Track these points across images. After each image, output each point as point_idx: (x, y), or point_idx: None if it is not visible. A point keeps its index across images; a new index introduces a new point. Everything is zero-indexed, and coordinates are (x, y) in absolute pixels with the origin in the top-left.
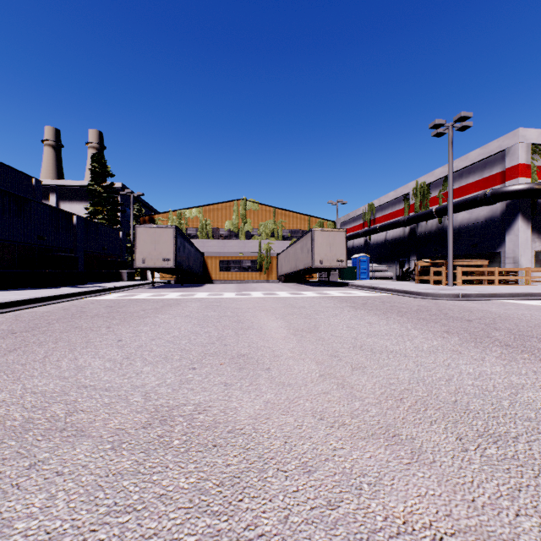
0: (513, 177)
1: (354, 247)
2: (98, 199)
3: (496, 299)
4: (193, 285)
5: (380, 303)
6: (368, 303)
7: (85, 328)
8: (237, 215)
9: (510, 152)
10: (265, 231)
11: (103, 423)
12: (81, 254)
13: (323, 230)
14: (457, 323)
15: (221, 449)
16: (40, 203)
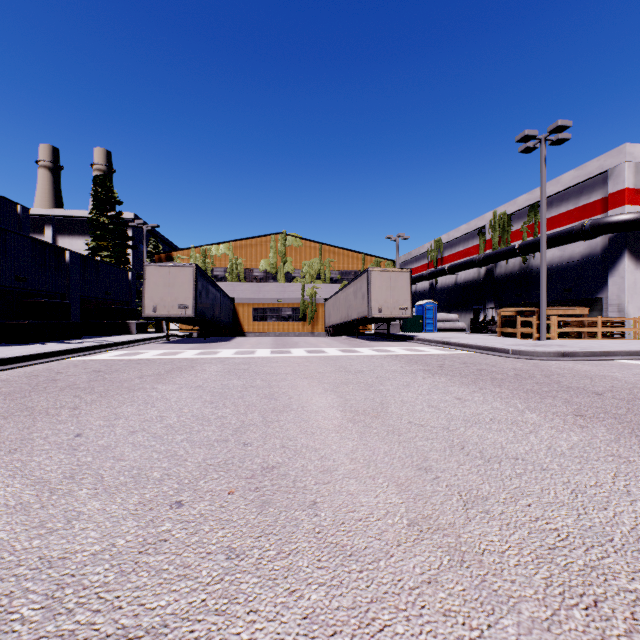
0: (618, 204)
1: (417, 292)
2: (101, 232)
3: (611, 359)
4: (219, 339)
5: (462, 364)
6: (447, 366)
7: (39, 410)
8: (275, 252)
9: (615, 174)
10: (309, 272)
11: None
12: (76, 299)
13: (382, 270)
14: (585, 398)
15: None
16: (18, 234)
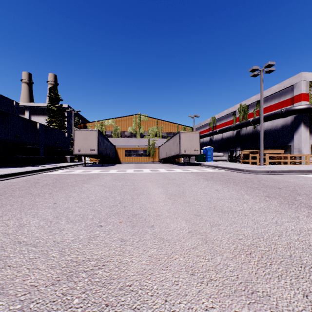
0: (298, 101)
1: (204, 142)
2: (53, 114)
3: (291, 174)
4: (109, 165)
5: (221, 176)
6: (214, 176)
7: (35, 194)
8: (135, 123)
9: (297, 86)
10: (151, 133)
11: (22, 279)
12: (42, 146)
13: (186, 132)
14: (272, 190)
15: (111, 309)
16: (16, 115)
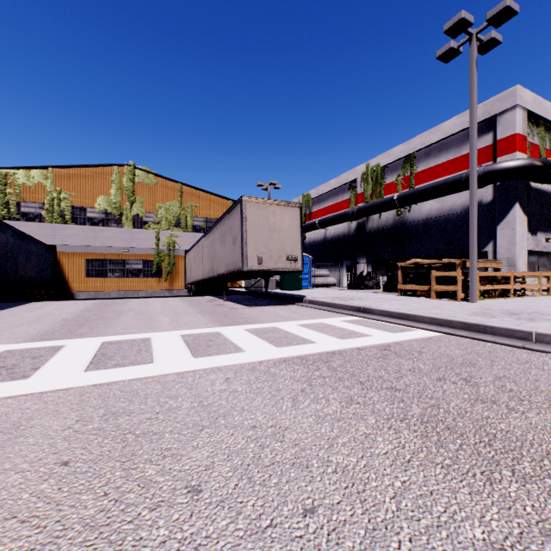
0: (508, 151)
1: None
2: None
3: None
4: None
5: None
6: None
7: None
8: (119, 188)
9: (504, 118)
10: (165, 216)
11: None
12: None
13: (262, 201)
14: None
15: None
16: None
